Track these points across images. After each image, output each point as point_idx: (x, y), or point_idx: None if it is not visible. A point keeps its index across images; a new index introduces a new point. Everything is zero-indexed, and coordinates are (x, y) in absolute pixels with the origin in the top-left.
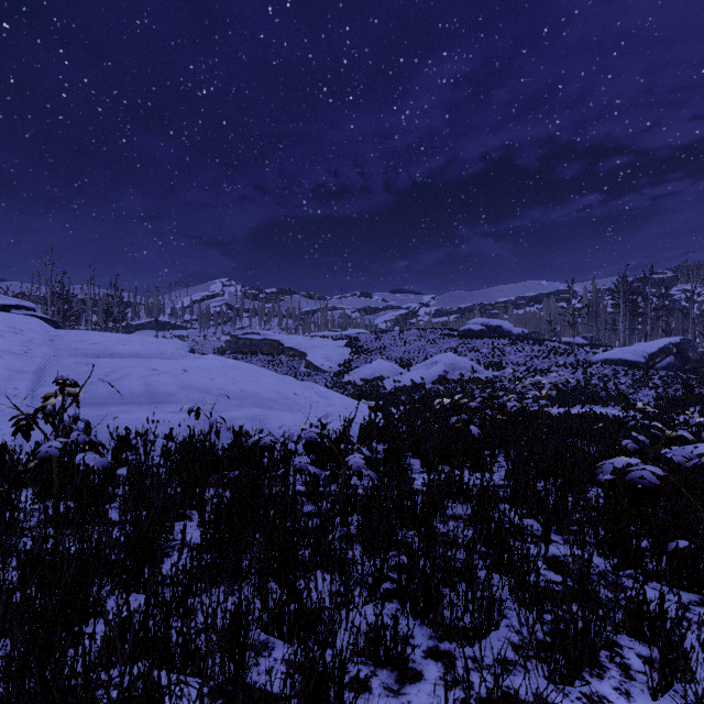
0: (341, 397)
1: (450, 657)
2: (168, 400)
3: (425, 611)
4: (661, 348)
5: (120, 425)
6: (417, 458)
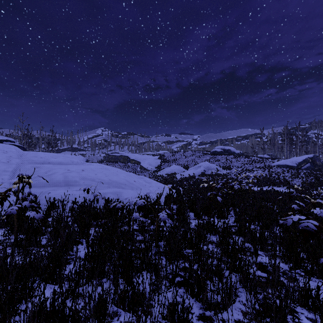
0: (156, 183)
1: (211, 319)
2: (75, 184)
3: (197, 294)
4: (304, 159)
5: (51, 196)
6: (192, 212)
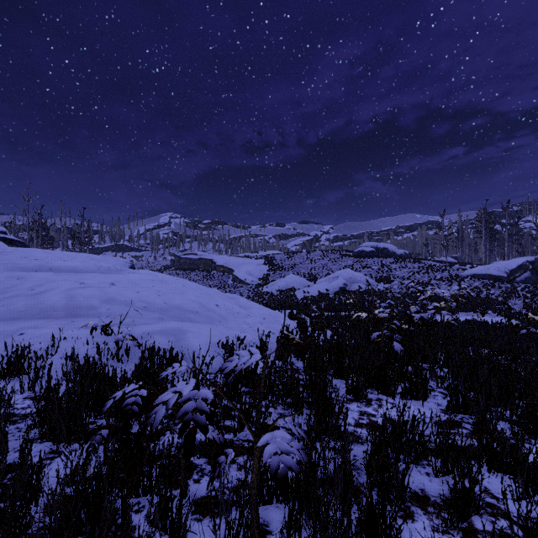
0: (260, 308)
1: None
2: (88, 314)
3: None
4: (520, 265)
5: (23, 342)
6: (339, 378)
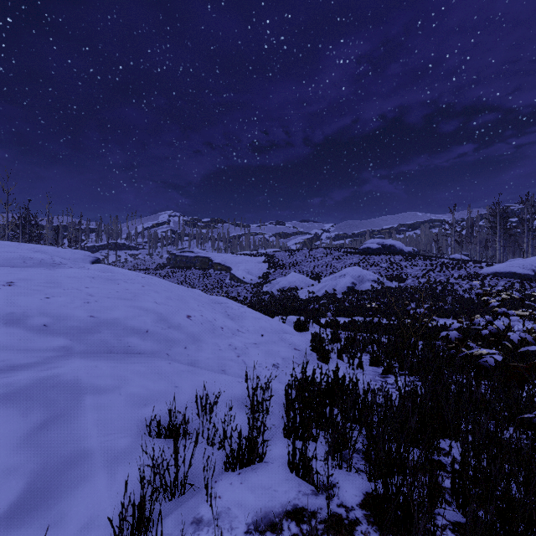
0: (256, 317)
1: None
2: None
3: None
4: None
5: None
6: None
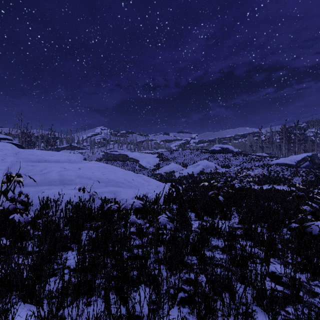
0: (155, 181)
1: None
2: (70, 183)
3: (206, 317)
4: (303, 158)
5: (45, 196)
6: (192, 212)
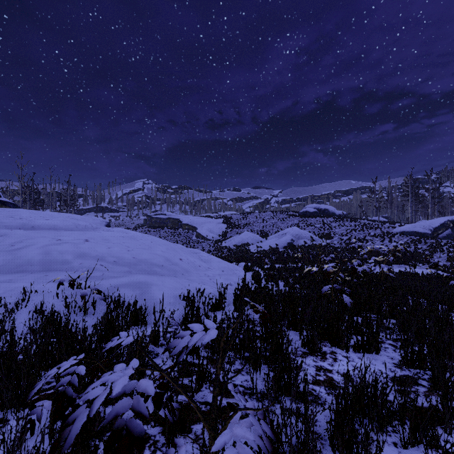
0: (219, 261)
1: None
2: (61, 268)
3: None
4: (442, 223)
5: None
6: (293, 329)
